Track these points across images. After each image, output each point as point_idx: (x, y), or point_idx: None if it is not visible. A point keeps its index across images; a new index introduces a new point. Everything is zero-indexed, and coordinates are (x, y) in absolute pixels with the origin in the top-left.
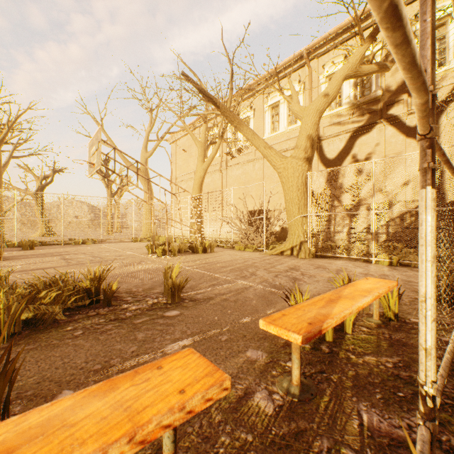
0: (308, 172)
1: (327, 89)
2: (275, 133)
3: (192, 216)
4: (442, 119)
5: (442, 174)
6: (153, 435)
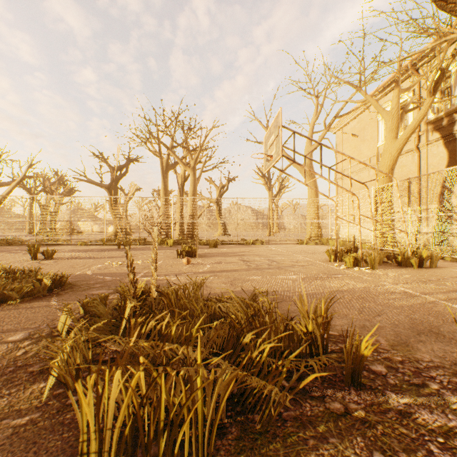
0: None
1: None
2: None
3: (377, 213)
4: None
5: None
6: None
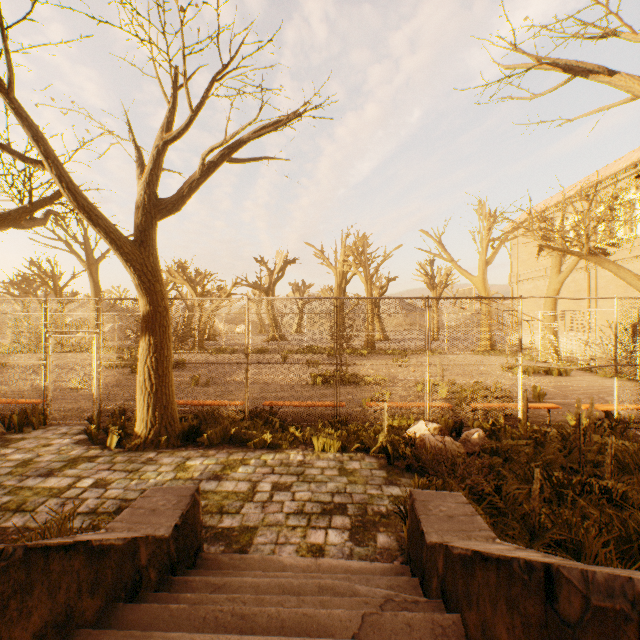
0: None
1: None
2: None
3: (543, 332)
4: None
5: None
6: (547, 408)
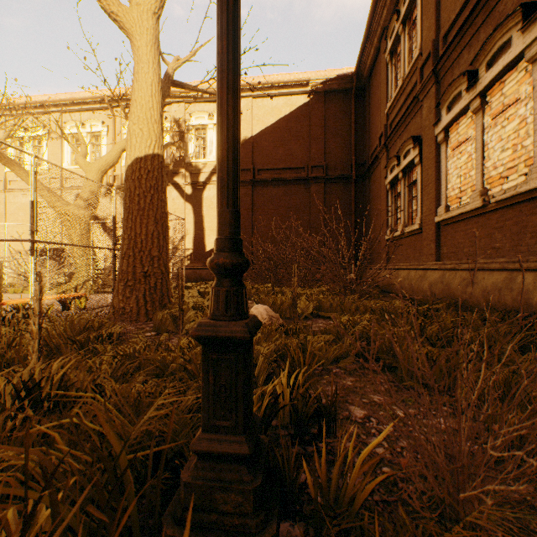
0: (92, 220)
1: (109, 154)
2: (77, 166)
3: None
4: (204, 194)
5: (204, 231)
6: None
